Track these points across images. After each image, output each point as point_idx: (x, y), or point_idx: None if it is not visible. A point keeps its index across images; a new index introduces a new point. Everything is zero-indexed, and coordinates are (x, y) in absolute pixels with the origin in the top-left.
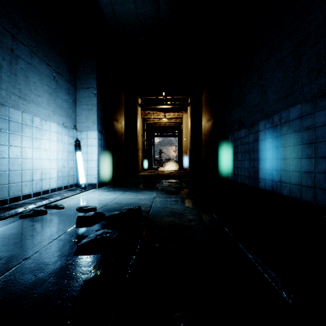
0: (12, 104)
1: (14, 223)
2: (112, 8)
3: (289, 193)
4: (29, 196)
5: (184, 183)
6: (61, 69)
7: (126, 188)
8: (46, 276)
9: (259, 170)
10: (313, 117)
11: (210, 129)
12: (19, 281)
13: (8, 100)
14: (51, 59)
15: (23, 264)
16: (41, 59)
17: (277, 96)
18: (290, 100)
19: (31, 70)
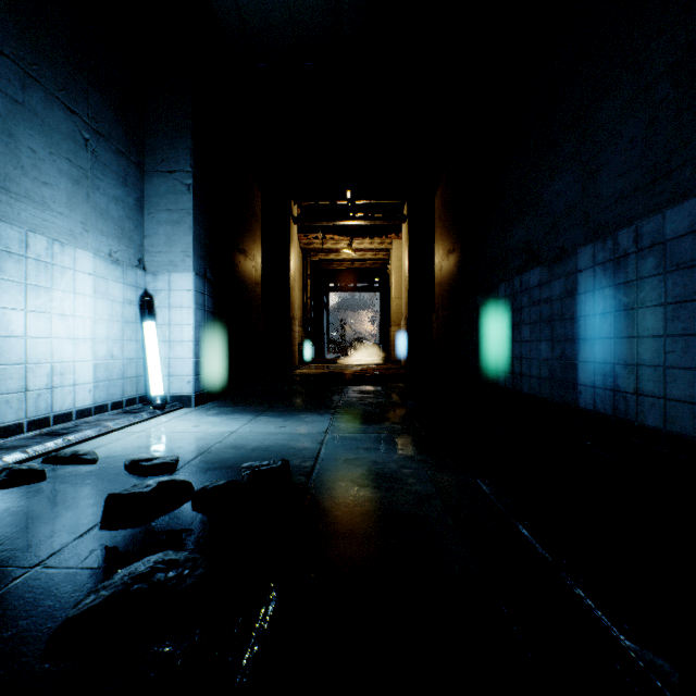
0: None
1: None
2: None
3: (662, 422)
4: (18, 430)
5: (395, 394)
6: (105, 124)
7: (260, 406)
8: None
9: (578, 366)
10: None
11: (454, 271)
12: None
13: None
14: (79, 97)
15: None
16: (51, 94)
17: (627, 183)
18: (664, 189)
19: (23, 118)
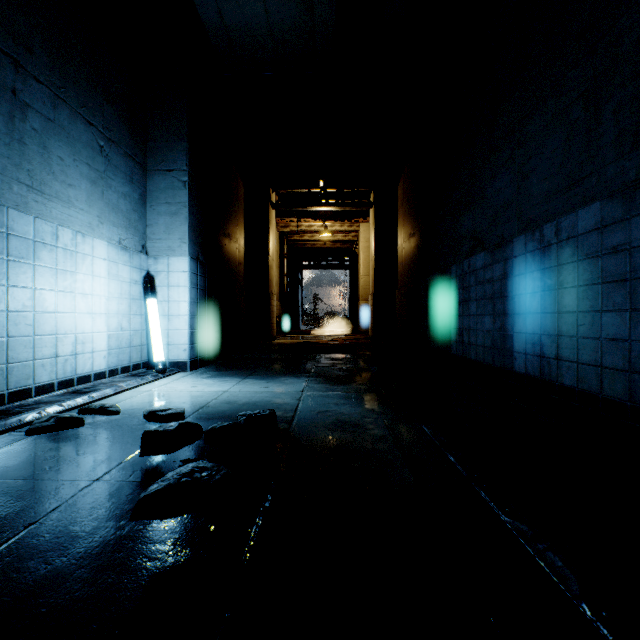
0: (14, 201)
1: (14, 446)
2: (218, 11)
3: (575, 382)
4: (50, 389)
5: (362, 361)
6: (116, 132)
7: (246, 370)
8: (71, 566)
9: (514, 336)
10: (626, 228)
11: (414, 253)
12: (12, 578)
13: (6, 193)
14: (96, 111)
15: (24, 537)
16: (75, 111)
17: (551, 186)
18: (577, 193)
19: (54, 132)
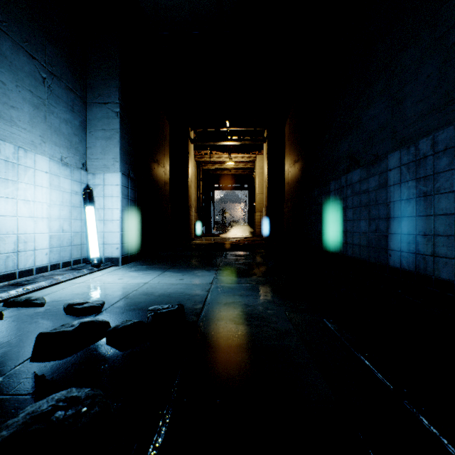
0: None
1: None
2: None
3: (453, 276)
4: None
5: (259, 257)
6: (57, 68)
7: (167, 265)
8: None
9: (389, 236)
10: None
11: (298, 174)
12: None
13: None
14: (38, 48)
15: None
16: (17, 44)
17: (426, 106)
18: (454, 108)
19: None
